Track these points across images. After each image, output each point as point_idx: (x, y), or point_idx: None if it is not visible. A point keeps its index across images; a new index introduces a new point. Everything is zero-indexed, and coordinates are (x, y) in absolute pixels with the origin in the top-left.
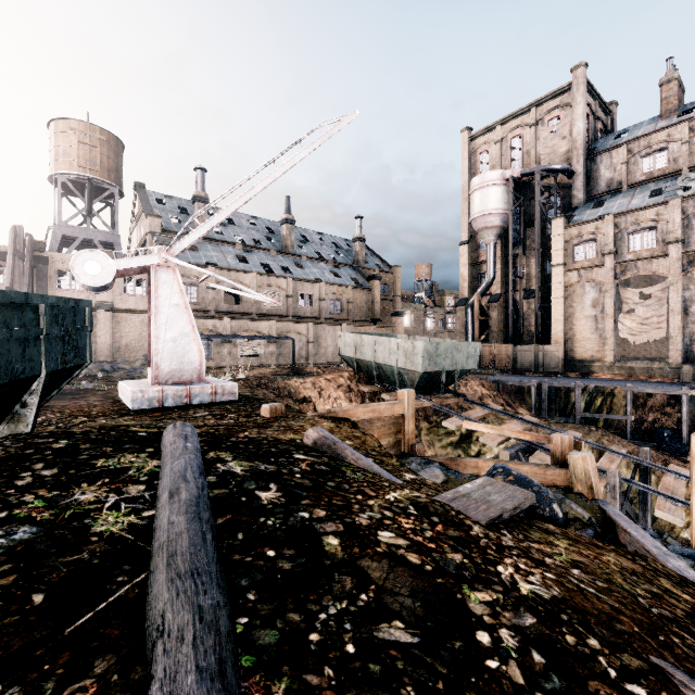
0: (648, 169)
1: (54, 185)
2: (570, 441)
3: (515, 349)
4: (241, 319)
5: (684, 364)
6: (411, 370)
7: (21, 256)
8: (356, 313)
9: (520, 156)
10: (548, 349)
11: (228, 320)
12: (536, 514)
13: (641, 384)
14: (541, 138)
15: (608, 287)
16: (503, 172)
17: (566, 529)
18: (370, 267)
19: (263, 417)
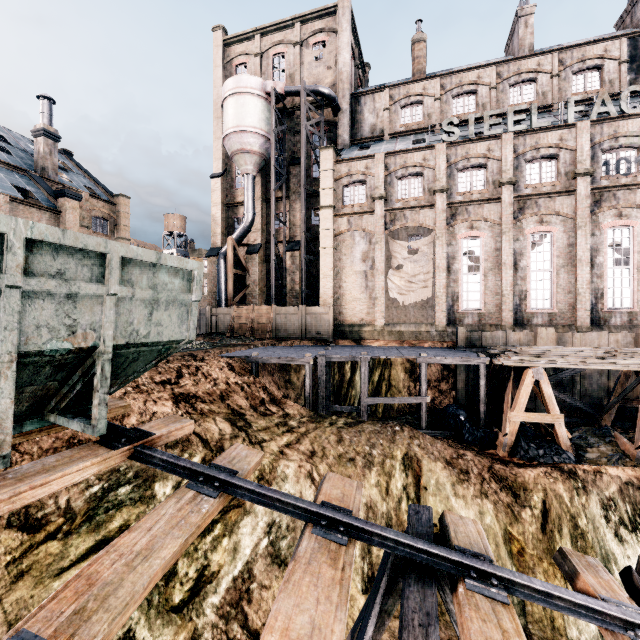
0: (407, 122)
1: None
2: None
3: (278, 311)
4: None
5: (448, 326)
6: None
7: None
8: None
9: (283, 80)
10: (318, 310)
11: None
12: None
13: (430, 352)
14: (306, 62)
15: (379, 237)
16: (264, 81)
17: None
18: (73, 186)
19: None
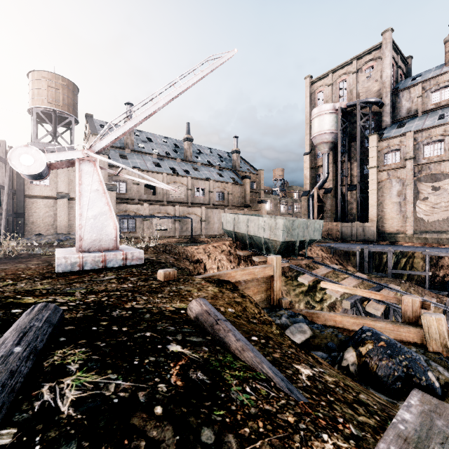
0: (437, 101)
1: (31, 115)
2: (420, 302)
3: (343, 225)
4: (156, 205)
5: None
6: (274, 240)
7: (3, 161)
8: (234, 201)
9: (345, 94)
10: (366, 225)
11: (147, 205)
12: (413, 382)
13: (435, 250)
14: (360, 81)
15: (409, 182)
16: (334, 104)
17: (444, 399)
18: (243, 170)
19: (158, 281)
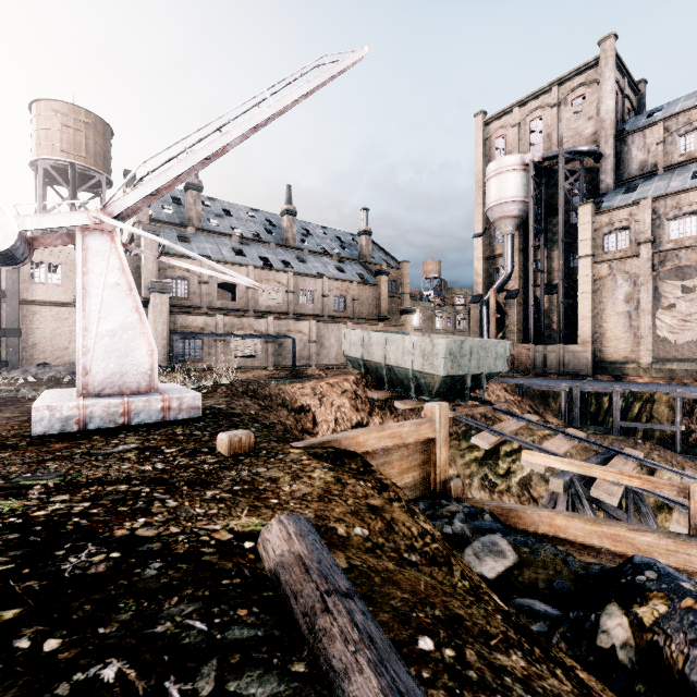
0: (688, 149)
1: (35, 171)
2: None
3: (537, 349)
4: (235, 316)
5: None
6: (429, 374)
7: None
8: (362, 310)
9: (540, 140)
10: (575, 349)
11: (221, 317)
12: None
13: (691, 390)
14: (564, 119)
15: (644, 279)
16: (522, 156)
17: None
18: (377, 263)
19: (217, 455)
